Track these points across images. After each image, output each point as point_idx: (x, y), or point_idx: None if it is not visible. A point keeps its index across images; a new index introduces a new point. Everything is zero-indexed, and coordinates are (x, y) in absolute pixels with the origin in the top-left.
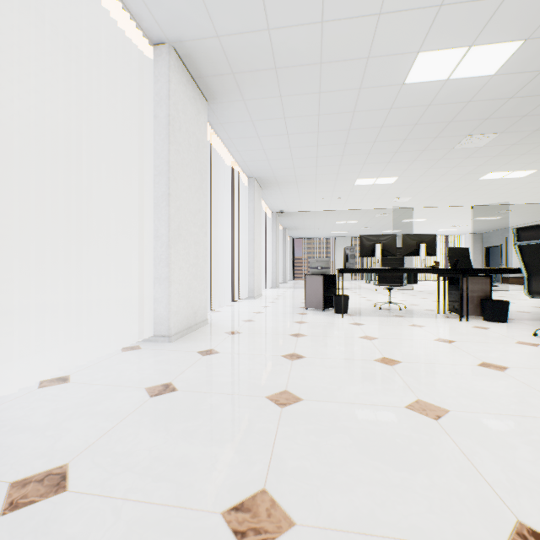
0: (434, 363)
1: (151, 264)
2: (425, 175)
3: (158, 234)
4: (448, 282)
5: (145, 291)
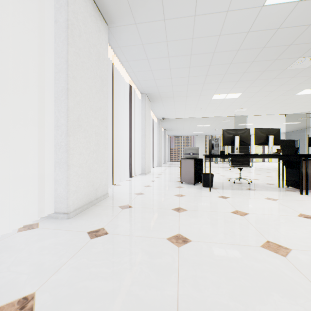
0: None
1: (52, 150)
2: (260, 91)
3: (58, 124)
4: (286, 164)
5: (47, 173)
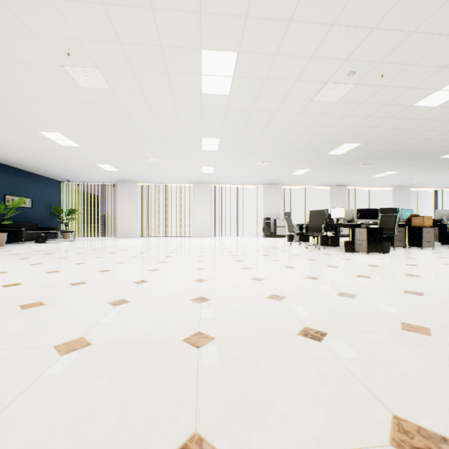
0: None
1: None
2: None
3: None
4: None
5: None
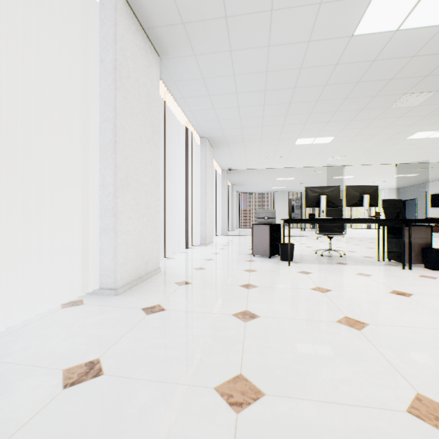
0: (405, 326)
1: (97, 214)
2: (359, 134)
3: (104, 183)
4: (387, 231)
5: (91, 242)
